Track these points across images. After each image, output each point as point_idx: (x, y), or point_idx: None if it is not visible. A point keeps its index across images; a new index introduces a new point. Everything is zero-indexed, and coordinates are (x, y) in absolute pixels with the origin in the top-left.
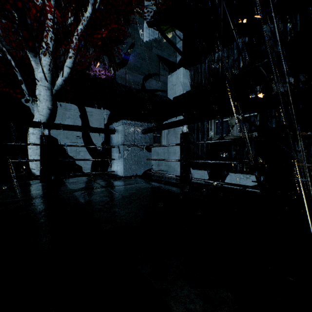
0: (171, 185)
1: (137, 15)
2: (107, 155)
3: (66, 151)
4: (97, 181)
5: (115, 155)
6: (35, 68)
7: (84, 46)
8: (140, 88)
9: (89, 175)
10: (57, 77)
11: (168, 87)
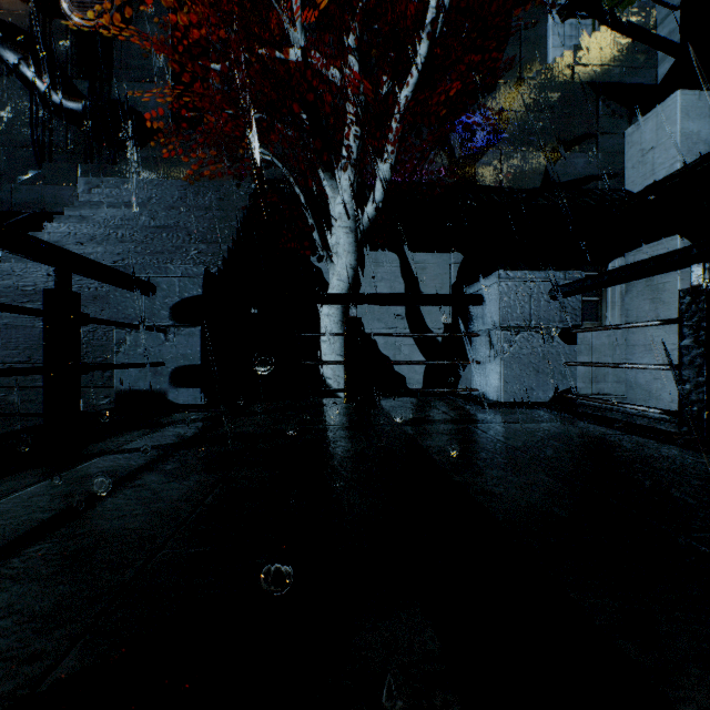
0: (646, 437)
1: (528, 5)
2: (457, 354)
3: (376, 346)
4: (443, 409)
5: (479, 352)
6: (330, 198)
7: (409, 127)
8: (537, 186)
9: (419, 395)
10: (362, 206)
11: (626, 163)
